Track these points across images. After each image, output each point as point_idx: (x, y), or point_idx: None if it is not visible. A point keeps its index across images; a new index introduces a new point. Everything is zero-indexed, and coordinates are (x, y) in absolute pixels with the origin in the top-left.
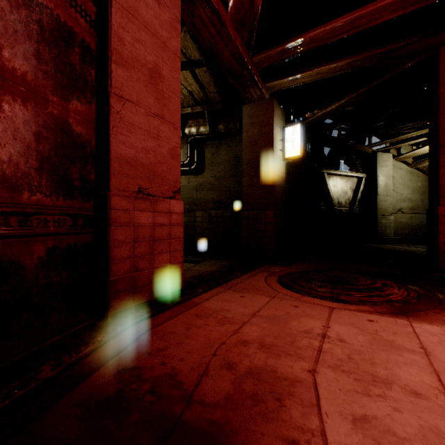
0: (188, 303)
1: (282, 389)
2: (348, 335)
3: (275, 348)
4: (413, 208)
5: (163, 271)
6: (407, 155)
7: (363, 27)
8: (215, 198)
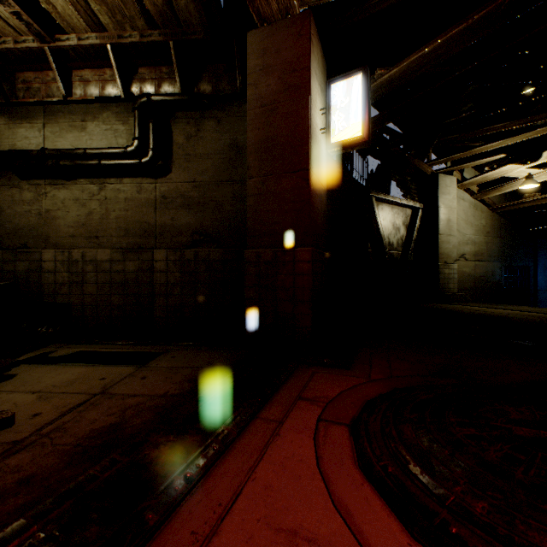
0: None
1: None
2: None
3: None
4: (477, 254)
5: None
6: (475, 180)
7: None
8: (194, 224)
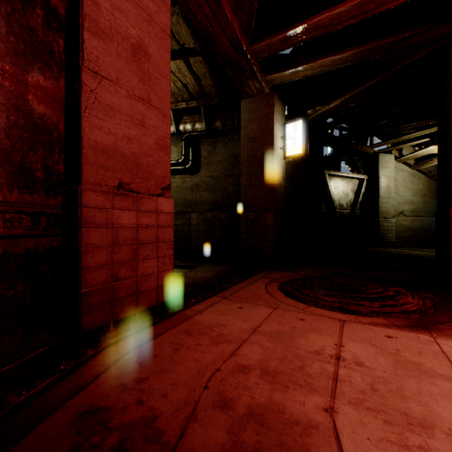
0: (179, 316)
1: (294, 439)
2: (367, 356)
3: (281, 376)
4: (414, 211)
5: (149, 280)
6: (409, 156)
7: (371, 13)
8: (212, 199)
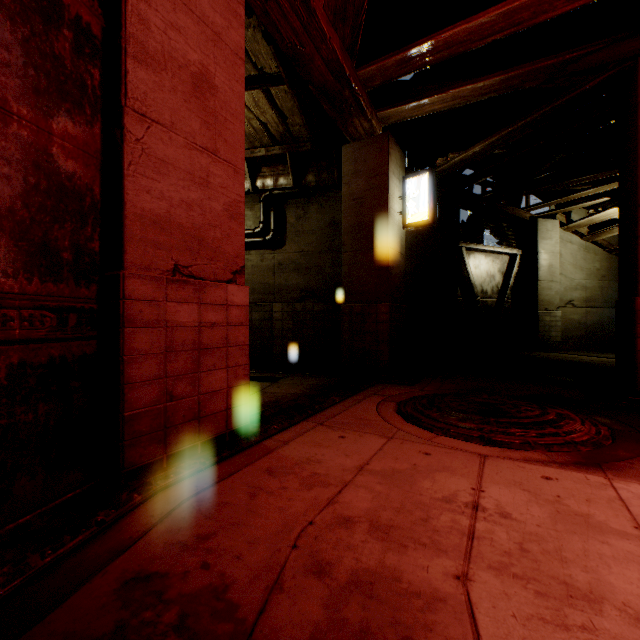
0: (256, 449)
1: (413, 616)
2: (515, 505)
3: (397, 532)
4: (588, 300)
5: (216, 399)
6: (581, 222)
7: (525, 24)
8: (302, 284)
